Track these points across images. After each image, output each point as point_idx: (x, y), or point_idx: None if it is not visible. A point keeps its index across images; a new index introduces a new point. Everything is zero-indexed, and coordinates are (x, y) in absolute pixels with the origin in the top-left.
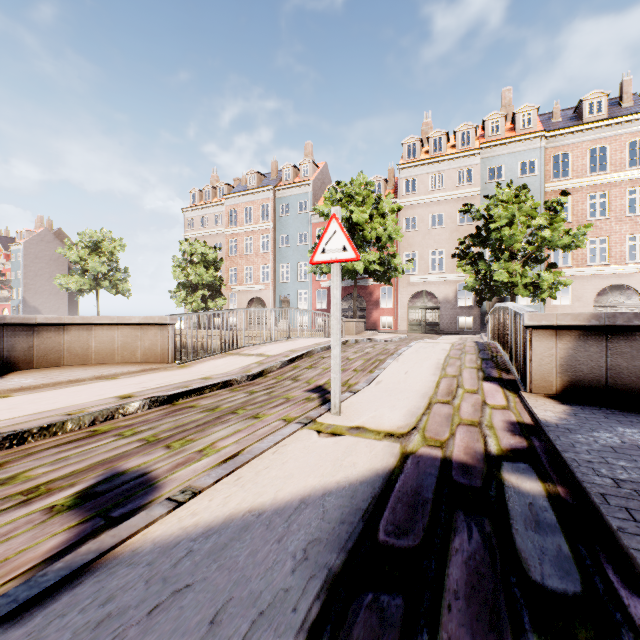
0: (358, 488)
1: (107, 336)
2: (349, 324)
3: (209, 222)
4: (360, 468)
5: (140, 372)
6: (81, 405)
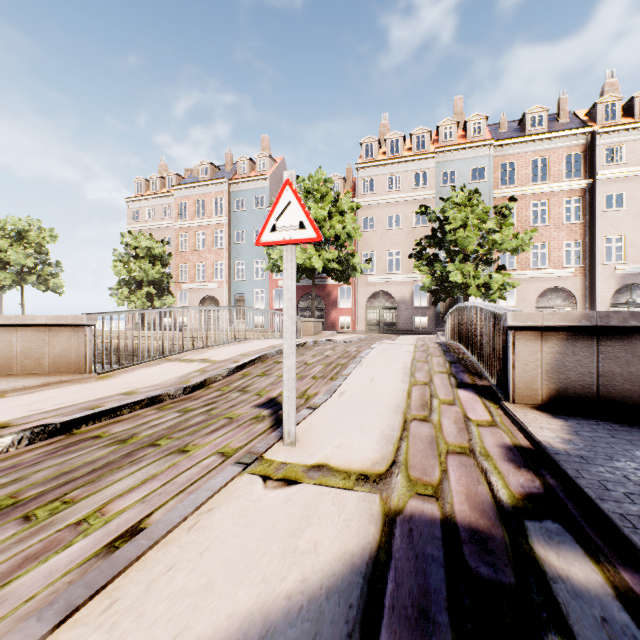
0: (324, 609)
1: (1, 340)
2: (307, 324)
3: (156, 214)
4: (325, 554)
5: (42, 386)
6: None
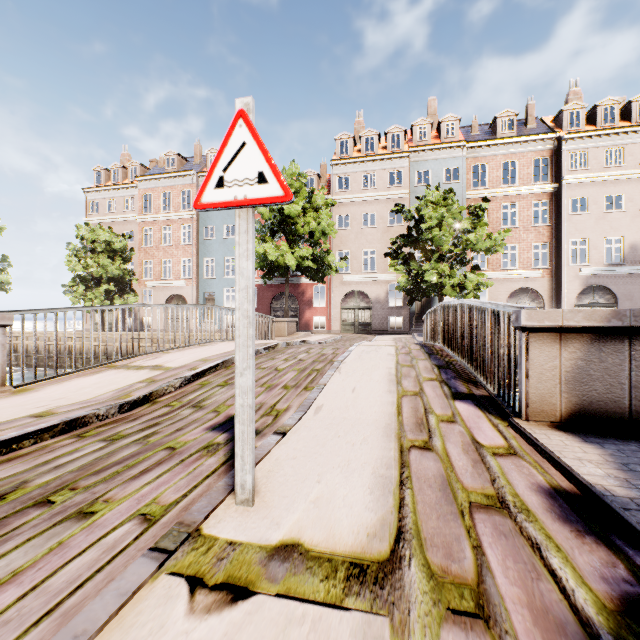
0: None
1: None
2: (280, 324)
3: (118, 206)
4: None
5: None
6: None
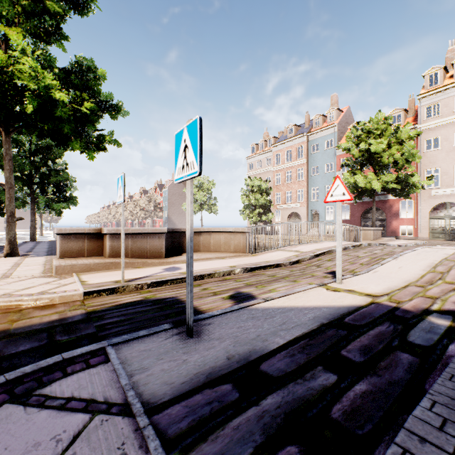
0: (341, 308)
1: (217, 238)
2: (367, 232)
3: (262, 164)
4: (344, 303)
5: (234, 256)
6: (217, 268)
